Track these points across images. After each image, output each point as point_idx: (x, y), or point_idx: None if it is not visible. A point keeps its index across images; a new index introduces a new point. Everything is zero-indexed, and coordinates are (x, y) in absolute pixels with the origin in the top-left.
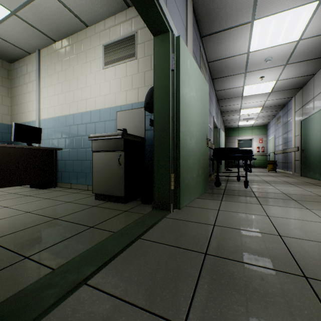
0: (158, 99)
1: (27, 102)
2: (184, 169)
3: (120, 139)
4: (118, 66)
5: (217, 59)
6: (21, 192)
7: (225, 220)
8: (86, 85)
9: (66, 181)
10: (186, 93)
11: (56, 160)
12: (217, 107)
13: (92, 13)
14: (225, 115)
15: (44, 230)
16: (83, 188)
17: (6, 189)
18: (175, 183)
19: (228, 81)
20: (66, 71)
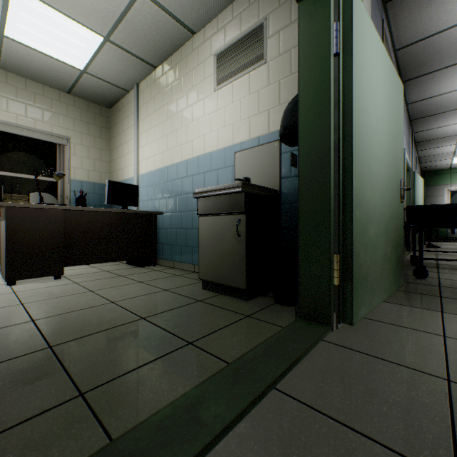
0: (306, 114)
1: (125, 154)
2: (359, 247)
3: (238, 194)
4: (237, 81)
5: (417, 39)
6: (115, 270)
7: None
8: (192, 120)
9: (168, 257)
10: (363, 98)
11: (155, 229)
12: (410, 134)
13: (199, 10)
14: (424, 148)
15: (122, 338)
16: (188, 269)
17: (102, 264)
18: (342, 273)
19: (438, 80)
20: (168, 105)
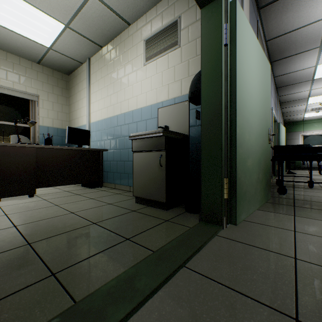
0: (206, 84)
1: (80, 108)
2: (241, 173)
3: (160, 137)
4: (159, 59)
5: (280, 34)
6: (73, 191)
7: (313, 251)
8: (128, 85)
9: (111, 181)
10: (243, 74)
11: (102, 161)
12: (276, 97)
13: (133, 9)
14: (285, 106)
15: (80, 237)
16: (125, 189)
17: (63, 187)
18: (229, 190)
19: (294, 62)
20: (111, 74)
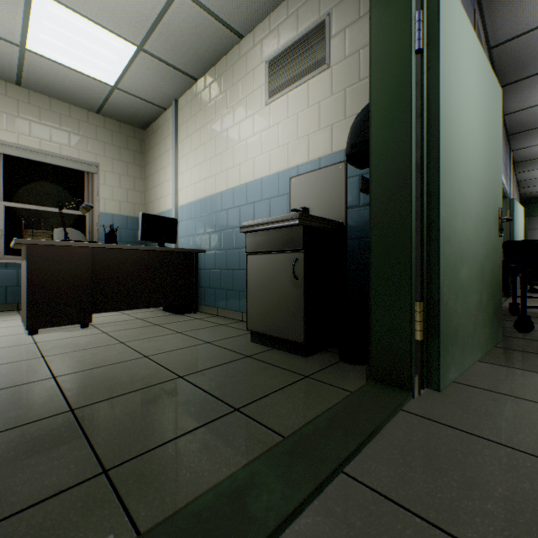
0: (380, 128)
1: (162, 182)
2: (448, 292)
3: (295, 228)
4: (293, 92)
5: (518, 33)
6: (149, 318)
7: None
8: (239, 140)
9: (211, 303)
10: (453, 105)
11: (197, 269)
12: (507, 152)
13: (248, 9)
14: (524, 169)
15: (156, 401)
16: (235, 317)
17: (135, 311)
18: (426, 325)
19: None
20: (211, 123)
